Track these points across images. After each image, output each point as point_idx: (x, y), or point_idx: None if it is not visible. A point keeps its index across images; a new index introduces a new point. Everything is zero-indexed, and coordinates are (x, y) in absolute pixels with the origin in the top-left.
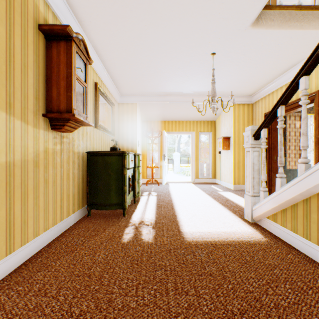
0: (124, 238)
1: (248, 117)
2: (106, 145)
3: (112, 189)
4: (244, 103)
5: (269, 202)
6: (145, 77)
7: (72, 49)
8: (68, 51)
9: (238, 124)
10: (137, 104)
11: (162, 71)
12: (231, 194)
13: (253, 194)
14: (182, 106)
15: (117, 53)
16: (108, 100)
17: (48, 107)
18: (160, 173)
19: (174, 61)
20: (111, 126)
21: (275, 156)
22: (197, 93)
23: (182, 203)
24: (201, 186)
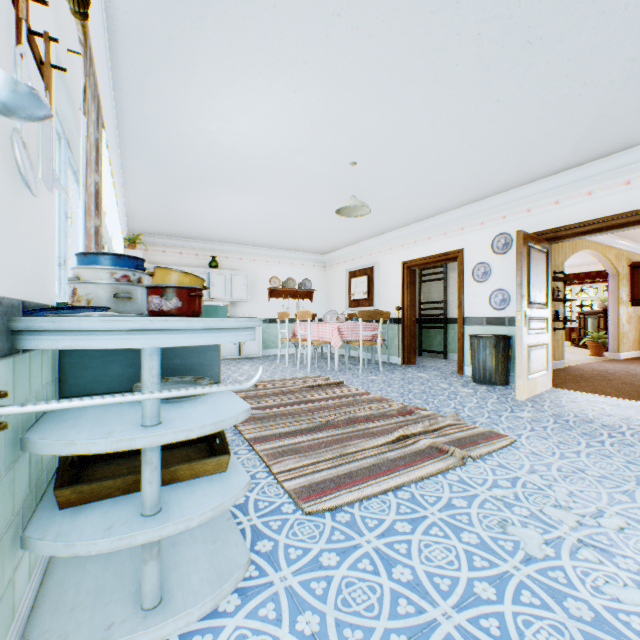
0: None
1: None
2: None
3: None
4: None
5: None
6: None
7: None
8: None
9: None
10: None
11: None
12: None
13: None
14: None
15: None
16: None
17: (630, 297)
18: None
19: None
20: None
21: None
22: None
23: None
24: None
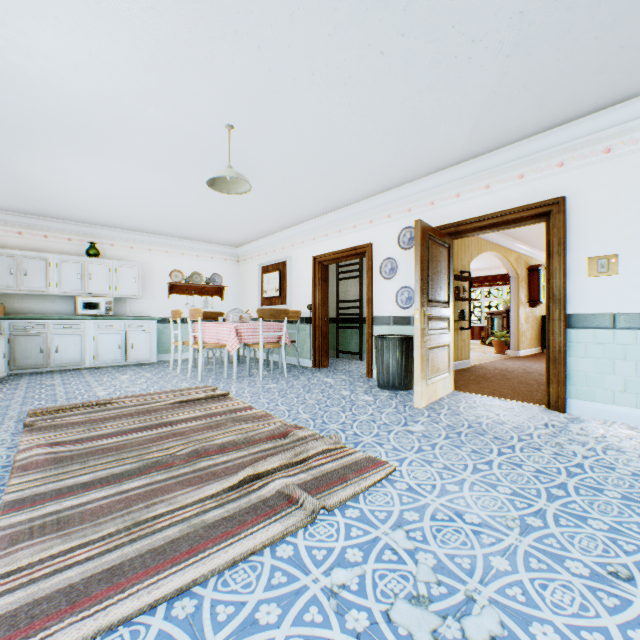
0: None
1: None
2: None
3: None
4: None
5: None
6: None
7: (539, 274)
8: (537, 275)
9: None
10: None
11: None
12: None
13: None
14: None
15: None
16: None
17: (527, 299)
18: None
19: None
20: None
21: None
22: None
23: None
24: None
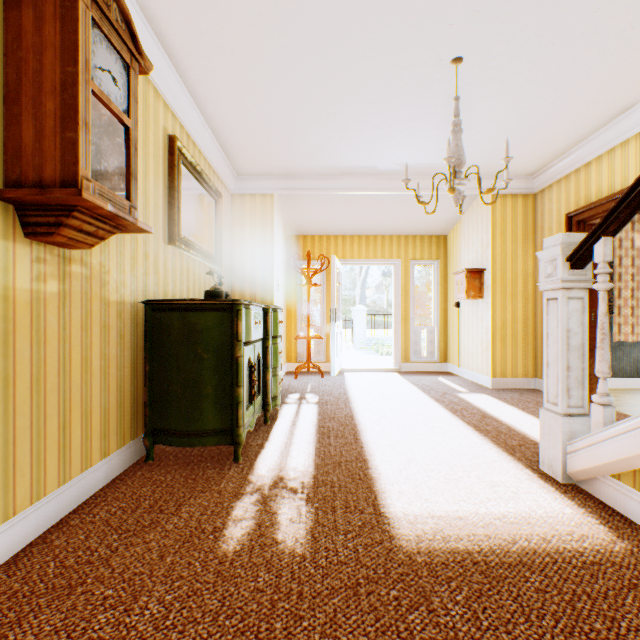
0: (228, 536)
1: (525, 224)
2: (201, 287)
3: (206, 394)
4: (516, 193)
5: (625, 437)
6: (292, 127)
7: (78, 8)
8: (67, 14)
9: (502, 240)
10: (274, 196)
11: (330, 112)
12: (488, 399)
13: (569, 410)
14: (375, 203)
15: (221, 61)
16: (207, 183)
17: (9, 172)
18: (325, 349)
19: (360, 82)
20: (215, 244)
21: (594, 313)
22: (410, 171)
23: (379, 423)
24: (417, 379)
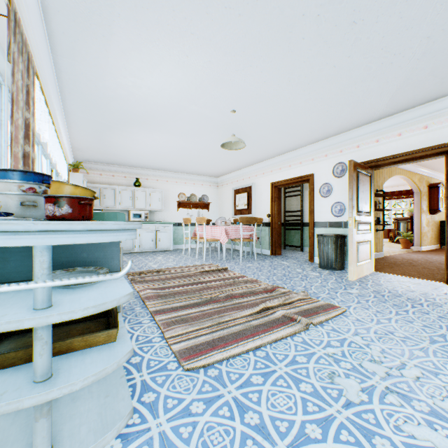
0: None
1: None
2: None
3: None
4: None
5: None
6: None
7: (438, 190)
8: (436, 190)
9: None
10: None
11: None
12: None
13: None
14: None
15: None
16: None
17: (428, 208)
18: None
19: None
20: None
21: None
22: None
23: None
24: None
